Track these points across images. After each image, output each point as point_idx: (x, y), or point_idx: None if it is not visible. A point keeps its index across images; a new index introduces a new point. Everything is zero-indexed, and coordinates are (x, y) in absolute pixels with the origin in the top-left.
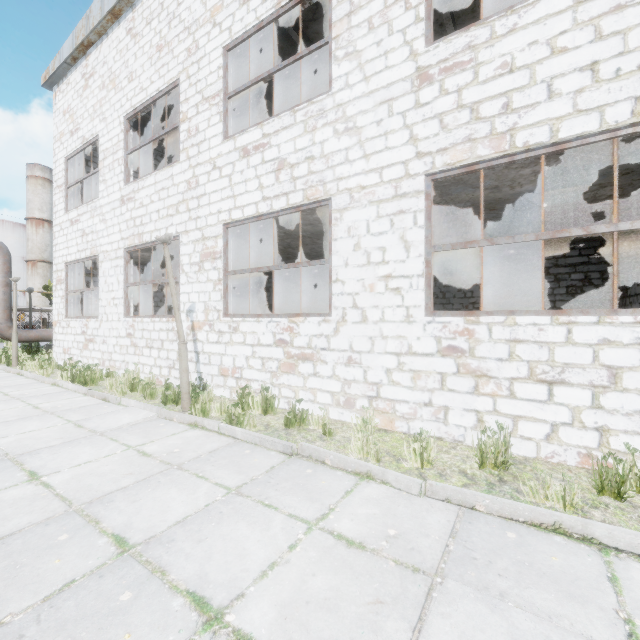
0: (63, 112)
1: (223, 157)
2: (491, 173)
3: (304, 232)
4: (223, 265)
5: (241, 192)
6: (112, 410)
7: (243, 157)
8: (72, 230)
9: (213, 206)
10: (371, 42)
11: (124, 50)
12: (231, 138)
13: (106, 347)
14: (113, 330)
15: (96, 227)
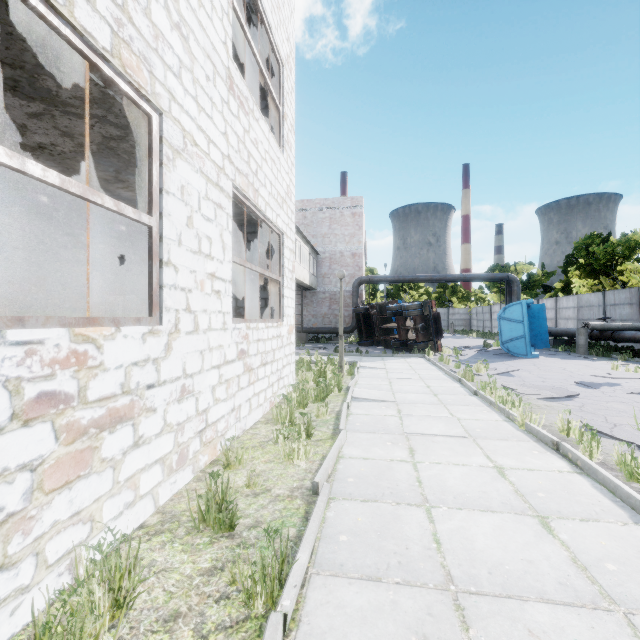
0: None
1: None
2: None
3: None
4: None
5: None
6: None
7: None
8: None
9: None
10: None
11: None
12: None
13: None
14: None
15: None
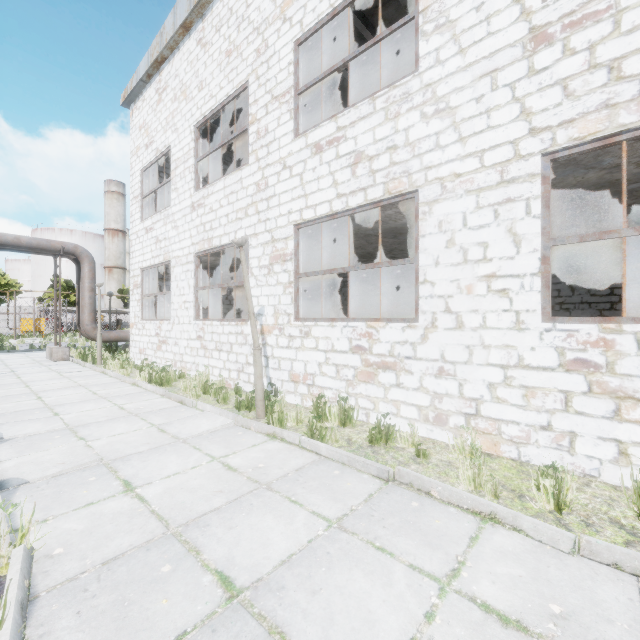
0: (139, 127)
1: (294, 156)
2: (616, 148)
3: (371, 230)
4: (293, 267)
5: (313, 190)
6: (189, 414)
7: (315, 154)
8: (147, 238)
9: (283, 207)
10: (468, 8)
11: (194, 61)
12: (302, 135)
13: (178, 349)
14: (184, 332)
15: (168, 234)
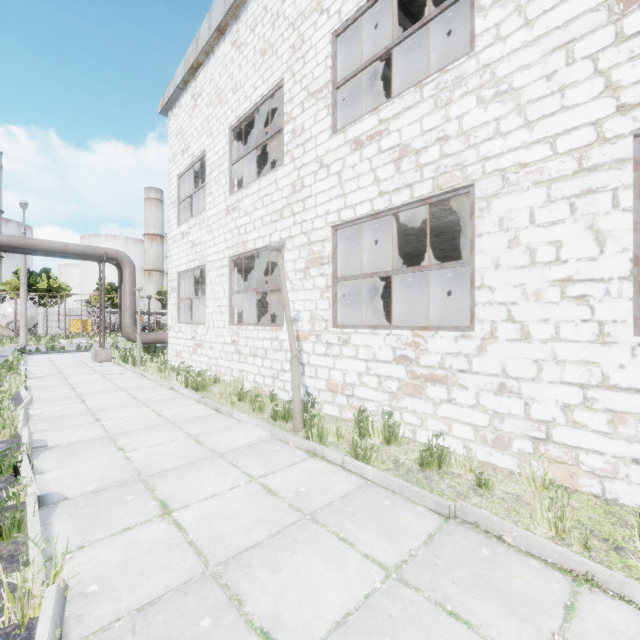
0: (176, 134)
1: (331, 153)
2: None
3: (412, 229)
4: (331, 271)
5: (352, 189)
6: (225, 424)
7: (355, 150)
8: (183, 242)
9: (320, 208)
10: None
11: (229, 63)
12: (341, 131)
13: (213, 353)
14: (219, 337)
15: (204, 238)
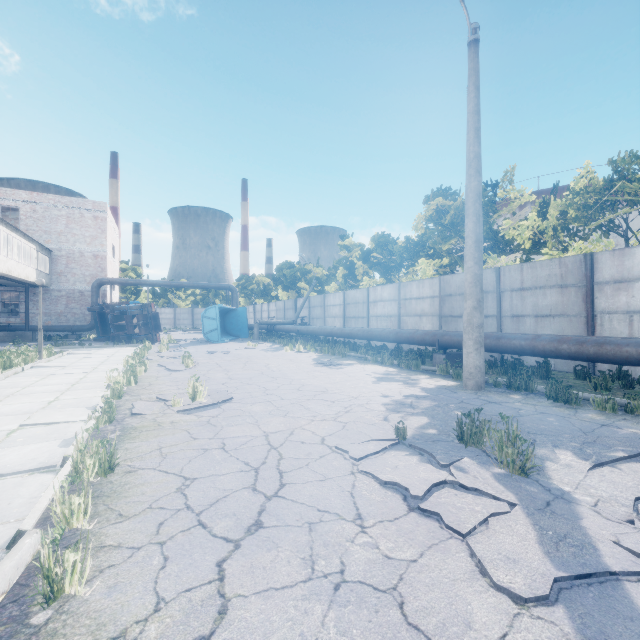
0: None
1: None
2: None
3: None
4: None
5: None
6: None
7: None
8: None
9: None
10: None
11: None
12: None
13: None
14: None
15: None
